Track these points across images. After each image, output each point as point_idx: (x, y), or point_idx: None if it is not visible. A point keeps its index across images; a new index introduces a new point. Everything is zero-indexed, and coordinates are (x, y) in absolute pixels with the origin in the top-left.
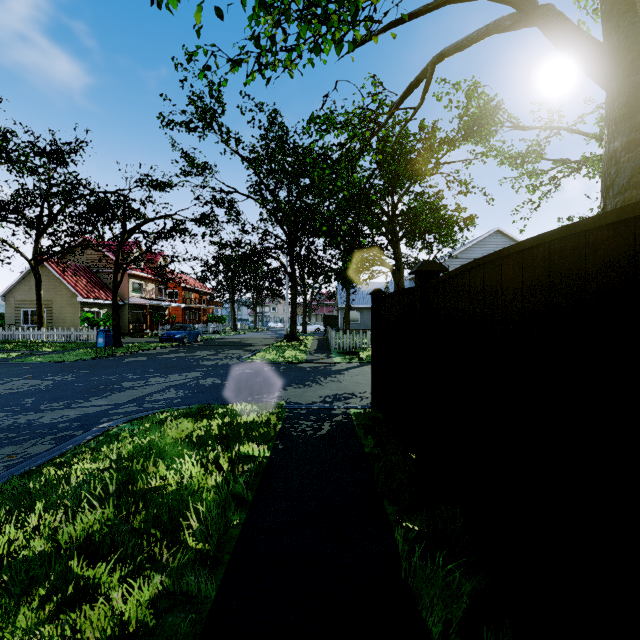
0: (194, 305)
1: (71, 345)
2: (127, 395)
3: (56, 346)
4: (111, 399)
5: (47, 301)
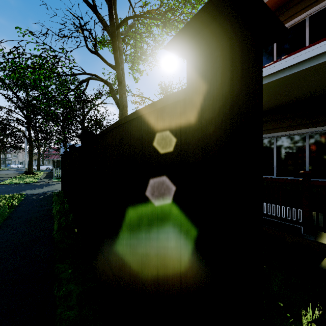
0: None
1: None
2: None
3: None
4: None
5: None
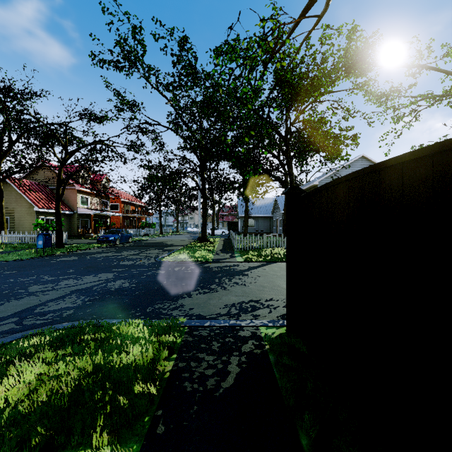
0: (131, 214)
1: (22, 246)
2: (20, 304)
3: (9, 247)
4: None
5: (10, 211)
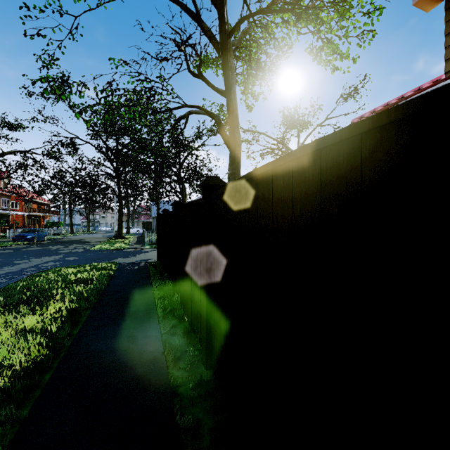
0: (34, 213)
1: None
2: (25, 265)
3: None
4: (16, 267)
5: None
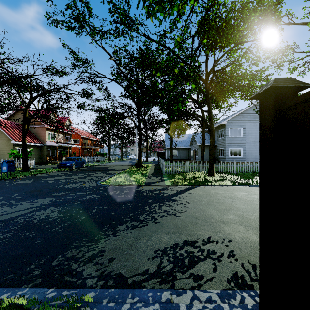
0: (88, 146)
1: None
2: None
3: None
4: None
5: None
